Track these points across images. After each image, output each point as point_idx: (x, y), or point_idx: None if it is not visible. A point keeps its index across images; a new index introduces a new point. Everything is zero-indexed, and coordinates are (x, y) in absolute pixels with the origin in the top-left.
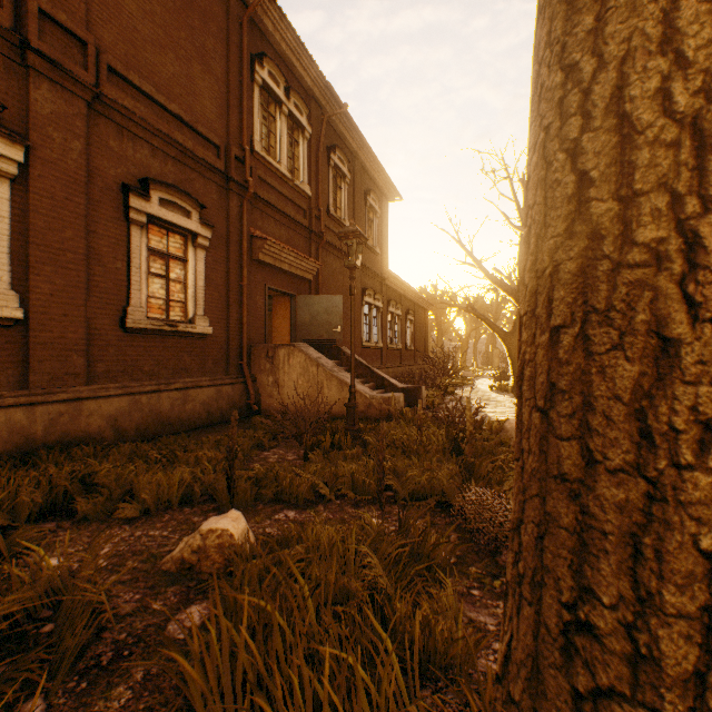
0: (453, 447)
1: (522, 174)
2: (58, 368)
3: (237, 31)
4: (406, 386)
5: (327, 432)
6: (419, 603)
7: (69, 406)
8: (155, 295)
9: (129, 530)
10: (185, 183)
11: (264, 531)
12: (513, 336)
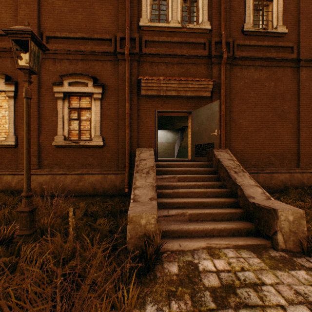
0: None
1: None
2: None
3: None
4: (257, 202)
5: None
6: None
7: None
8: (75, 129)
9: None
10: (89, 69)
11: None
12: None
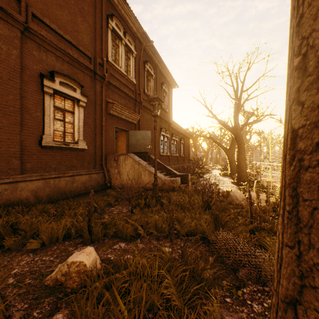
0: (205, 205)
1: (235, 73)
2: (4, 166)
3: (100, 2)
4: (181, 174)
5: (143, 198)
6: (196, 309)
7: (10, 185)
8: (58, 129)
9: (32, 256)
10: (73, 74)
11: (107, 256)
12: (230, 150)
